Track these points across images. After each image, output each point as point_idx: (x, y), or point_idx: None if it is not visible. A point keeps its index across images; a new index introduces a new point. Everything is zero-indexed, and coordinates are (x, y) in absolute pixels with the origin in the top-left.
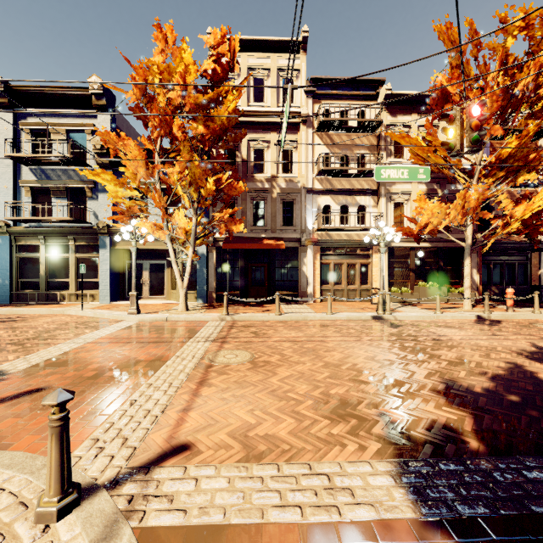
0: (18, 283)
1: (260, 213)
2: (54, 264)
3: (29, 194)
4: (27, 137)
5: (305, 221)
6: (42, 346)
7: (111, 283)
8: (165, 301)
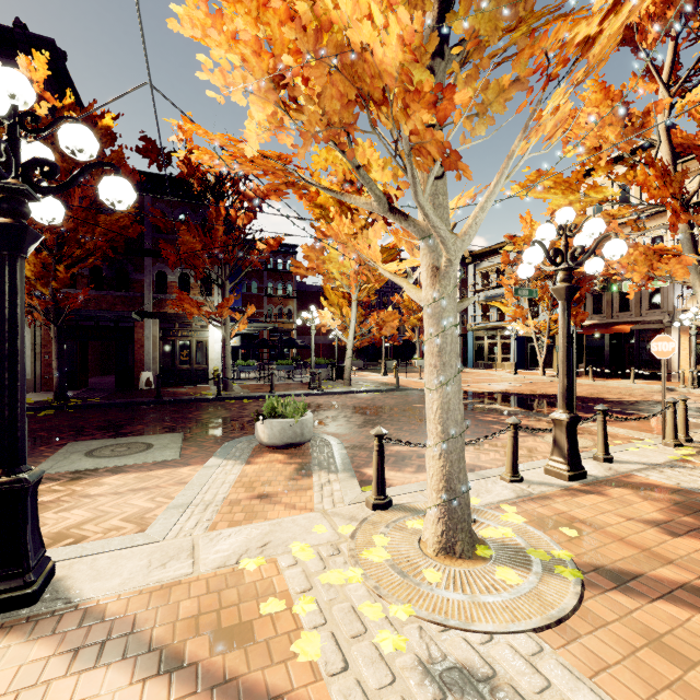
0: (476, 357)
1: (626, 300)
2: (490, 346)
3: (480, 308)
4: (479, 277)
5: (672, 303)
6: (466, 378)
7: (517, 358)
8: (548, 372)
